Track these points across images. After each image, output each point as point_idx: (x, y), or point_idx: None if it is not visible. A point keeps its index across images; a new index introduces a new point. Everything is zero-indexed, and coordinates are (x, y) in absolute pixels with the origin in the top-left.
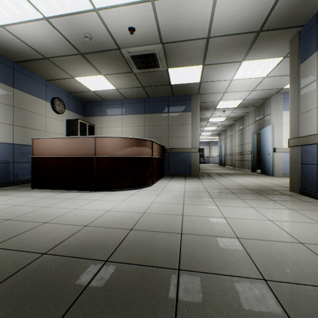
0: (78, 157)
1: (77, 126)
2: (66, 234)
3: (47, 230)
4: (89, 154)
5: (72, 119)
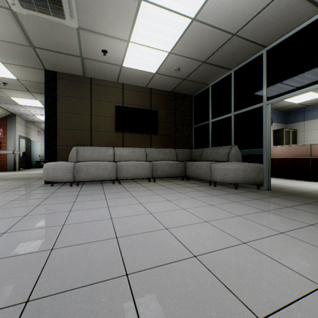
0: (295, 158)
1: (282, 134)
2: (310, 191)
3: (298, 189)
4: (305, 156)
5: (277, 129)
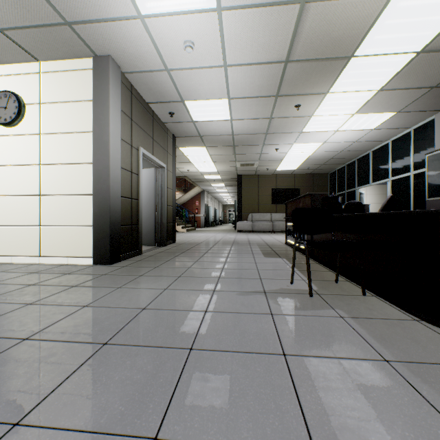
0: None
1: None
2: None
3: None
4: None
5: None
